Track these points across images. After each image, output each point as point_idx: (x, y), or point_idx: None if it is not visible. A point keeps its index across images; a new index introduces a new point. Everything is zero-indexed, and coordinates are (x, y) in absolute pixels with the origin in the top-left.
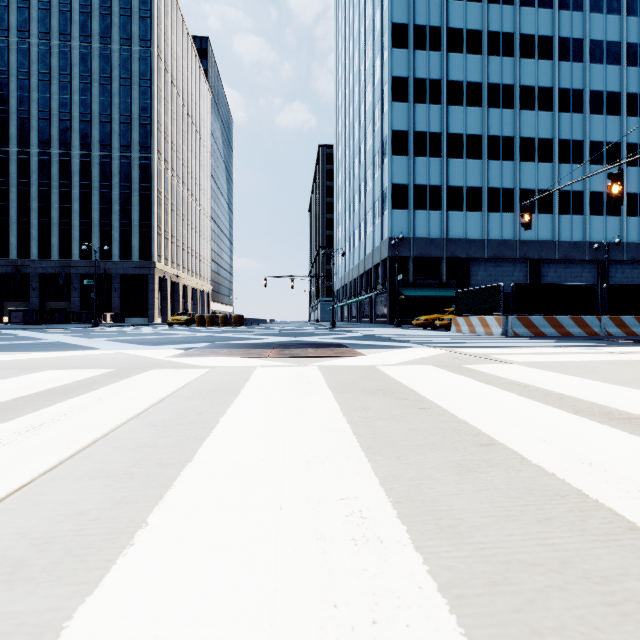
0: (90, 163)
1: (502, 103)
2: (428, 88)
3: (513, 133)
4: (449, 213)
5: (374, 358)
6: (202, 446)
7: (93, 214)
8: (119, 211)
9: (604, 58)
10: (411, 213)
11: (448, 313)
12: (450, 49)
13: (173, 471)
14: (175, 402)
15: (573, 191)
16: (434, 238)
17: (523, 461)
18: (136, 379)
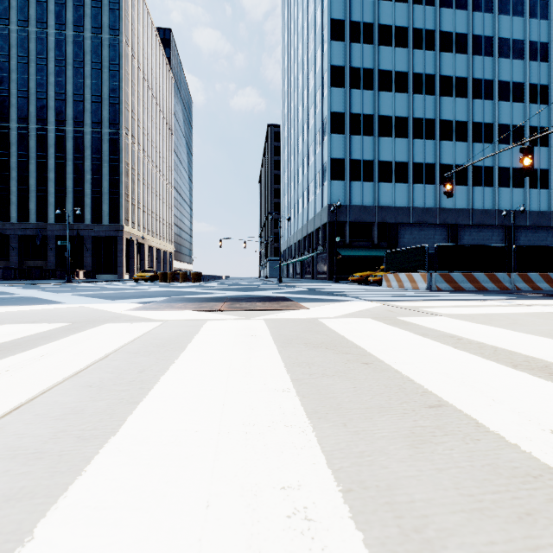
0: (64, 137)
1: (425, 90)
2: (362, 76)
3: (434, 116)
4: (380, 184)
5: (316, 311)
6: (133, 413)
7: (67, 182)
8: (91, 180)
9: (510, 53)
10: (347, 184)
11: (379, 270)
12: (381, 43)
13: (92, 447)
14: (119, 358)
15: (485, 166)
16: (367, 206)
17: (478, 427)
18: (87, 333)
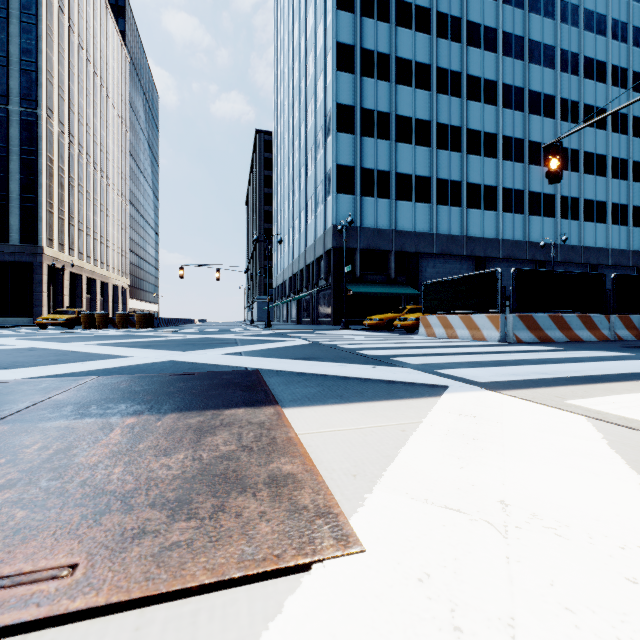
0: None
1: (450, 90)
2: (376, 62)
3: (461, 123)
4: (398, 202)
5: None
6: None
7: None
8: None
9: (541, 60)
10: (358, 199)
11: (406, 311)
12: (399, 23)
13: None
14: None
15: (515, 189)
16: (382, 229)
17: None
18: None
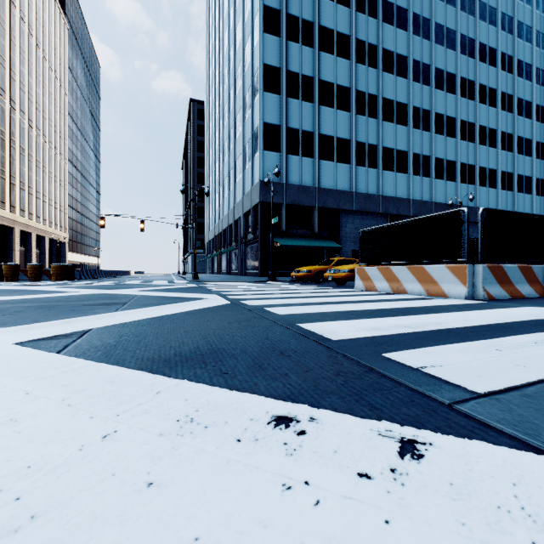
0: None
1: (367, 61)
2: (301, 28)
3: (377, 92)
4: (321, 162)
5: None
6: None
7: None
8: None
9: (445, 41)
10: (284, 157)
11: (334, 263)
12: None
13: None
14: None
15: (423, 155)
16: (306, 186)
17: None
18: None
